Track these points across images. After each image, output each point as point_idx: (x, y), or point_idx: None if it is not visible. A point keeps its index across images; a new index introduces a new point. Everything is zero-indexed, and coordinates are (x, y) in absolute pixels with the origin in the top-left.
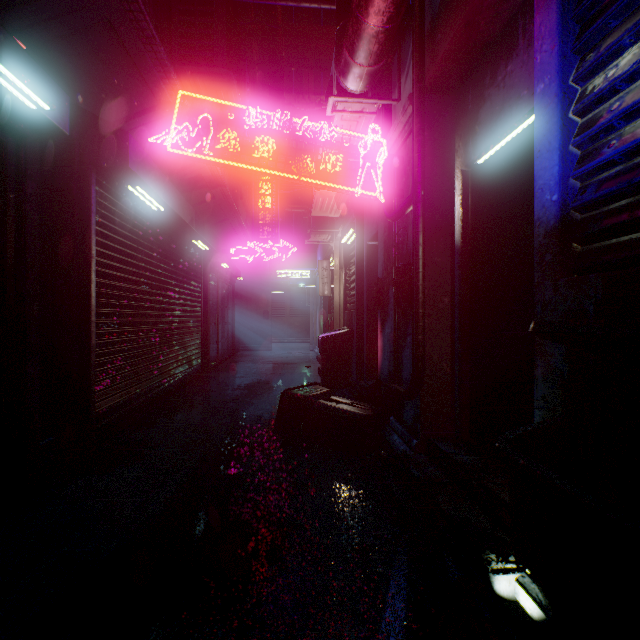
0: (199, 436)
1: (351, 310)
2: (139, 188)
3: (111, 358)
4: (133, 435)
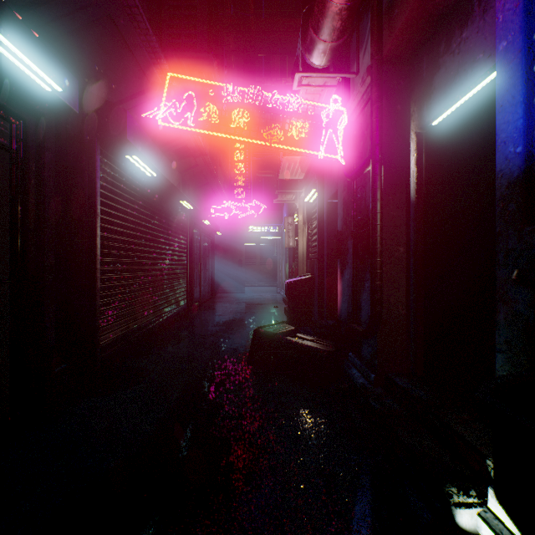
0: (185, 365)
1: (313, 259)
2: (136, 157)
3: (113, 299)
4: (131, 363)
